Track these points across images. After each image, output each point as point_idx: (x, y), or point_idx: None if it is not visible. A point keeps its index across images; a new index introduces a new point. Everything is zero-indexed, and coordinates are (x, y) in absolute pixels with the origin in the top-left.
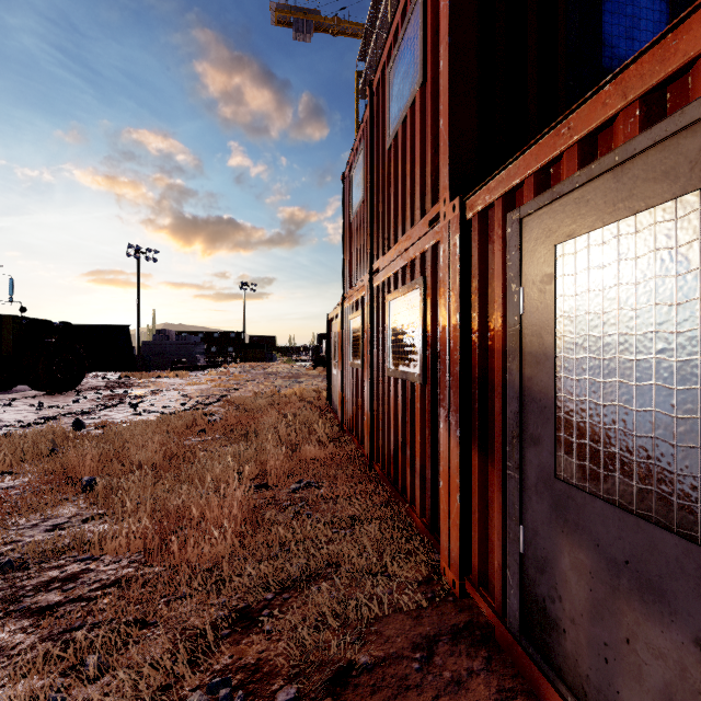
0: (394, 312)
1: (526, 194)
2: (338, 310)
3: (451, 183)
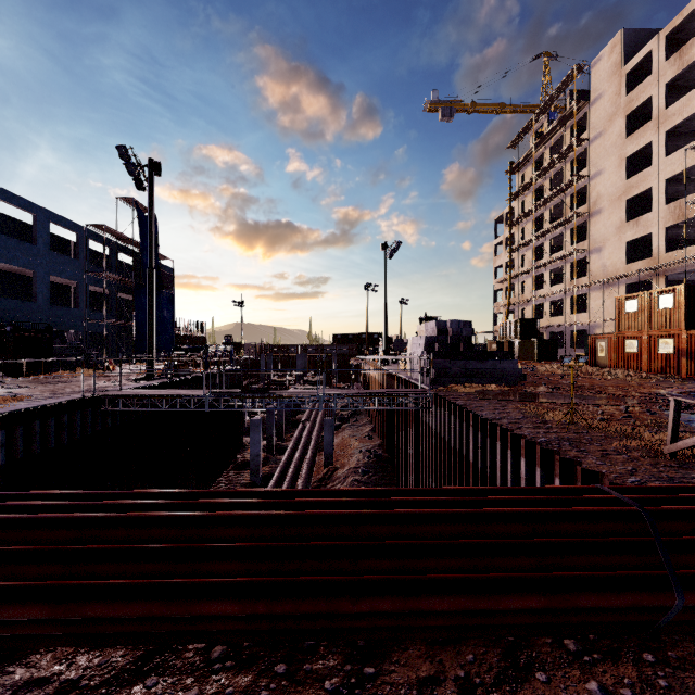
0: (661, 342)
1: None
2: (612, 336)
3: (684, 328)
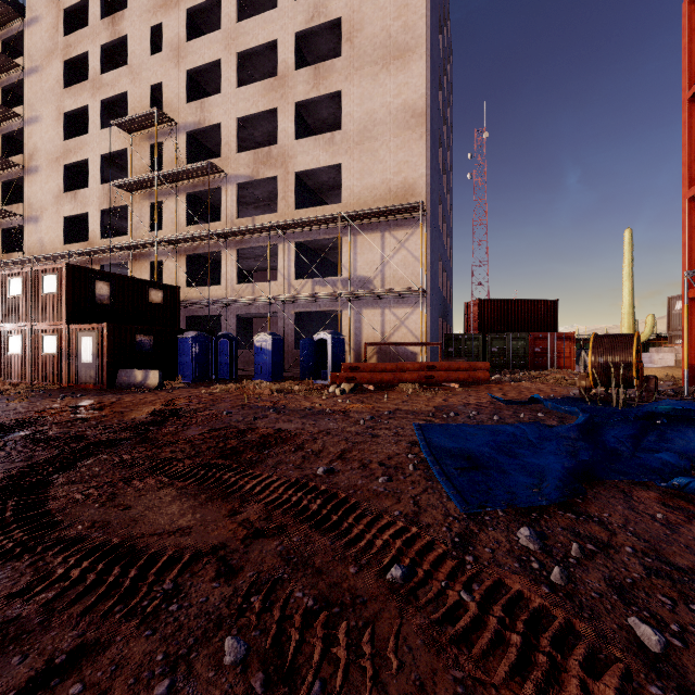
0: (46, 339)
1: (79, 330)
2: None
3: (66, 321)
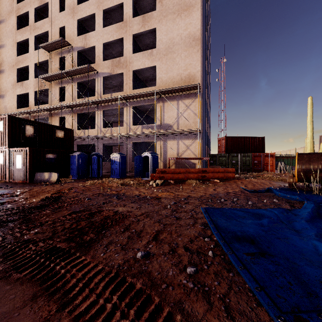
0: None
1: (14, 151)
2: None
3: (8, 146)
